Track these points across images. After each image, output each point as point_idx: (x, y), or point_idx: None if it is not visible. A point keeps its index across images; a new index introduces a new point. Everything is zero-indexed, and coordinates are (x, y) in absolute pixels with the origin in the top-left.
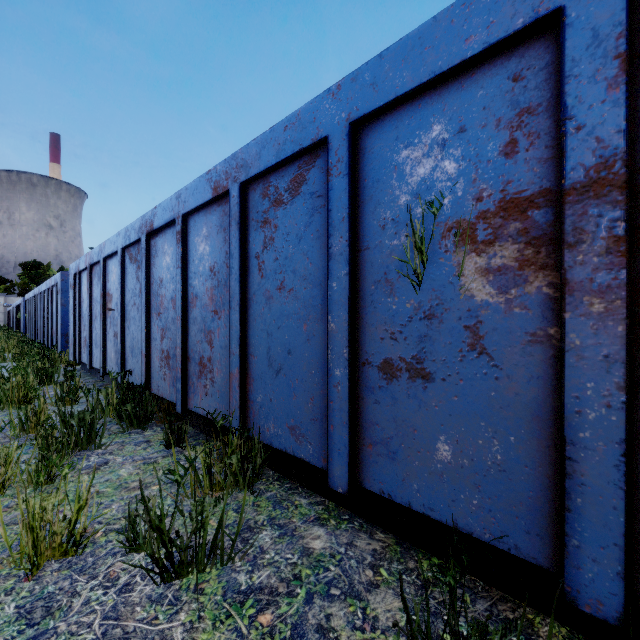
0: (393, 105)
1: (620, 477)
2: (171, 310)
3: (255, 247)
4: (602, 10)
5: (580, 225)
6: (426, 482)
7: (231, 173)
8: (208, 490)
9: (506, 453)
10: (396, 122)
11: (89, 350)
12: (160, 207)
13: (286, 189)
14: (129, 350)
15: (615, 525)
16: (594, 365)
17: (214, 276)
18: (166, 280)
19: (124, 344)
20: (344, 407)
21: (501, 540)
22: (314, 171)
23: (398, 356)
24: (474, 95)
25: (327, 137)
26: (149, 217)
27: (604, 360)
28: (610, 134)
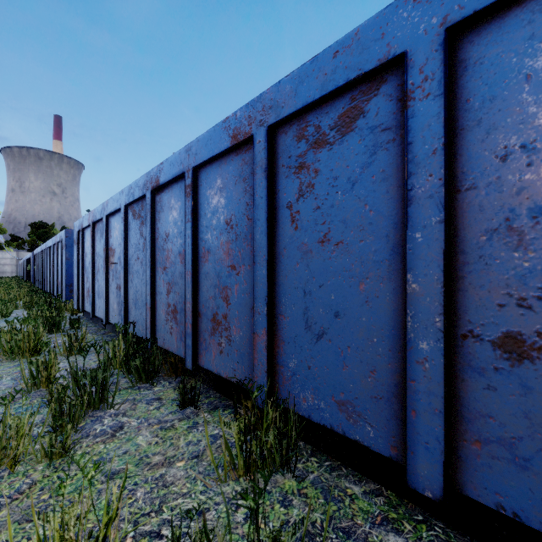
0: None
1: None
2: (178, 264)
3: (286, 196)
4: None
5: None
6: None
7: (255, 117)
8: (242, 471)
9: None
10: (530, 15)
11: (92, 300)
12: (167, 162)
13: (332, 127)
14: (132, 302)
15: None
16: None
17: (231, 229)
18: (173, 235)
19: (127, 296)
20: (436, 390)
21: None
22: (376, 100)
23: (534, 330)
24: None
25: (405, 53)
26: (154, 173)
27: None
28: None
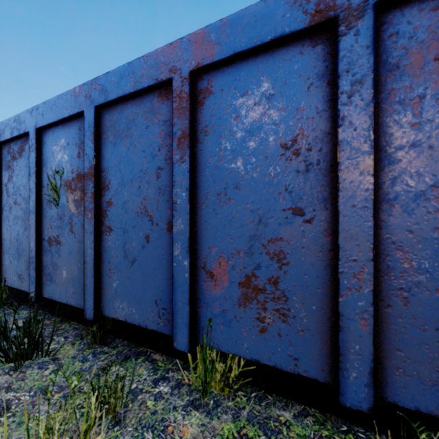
0: (50, 126)
1: (93, 271)
2: None
3: (5, 180)
4: (90, 116)
5: (87, 187)
6: (60, 288)
7: None
8: None
9: (78, 270)
10: (52, 133)
11: None
12: None
13: (17, 152)
14: None
15: (92, 287)
16: (89, 235)
17: None
18: None
19: None
20: (34, 260)
21: (77, 304)
22: (27, 146)
23: (53, 235)
24: (71, 131)
25: (29, 132)
26: None
27: (91, 233)
28: (92, 158)
